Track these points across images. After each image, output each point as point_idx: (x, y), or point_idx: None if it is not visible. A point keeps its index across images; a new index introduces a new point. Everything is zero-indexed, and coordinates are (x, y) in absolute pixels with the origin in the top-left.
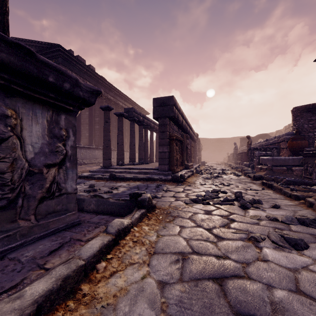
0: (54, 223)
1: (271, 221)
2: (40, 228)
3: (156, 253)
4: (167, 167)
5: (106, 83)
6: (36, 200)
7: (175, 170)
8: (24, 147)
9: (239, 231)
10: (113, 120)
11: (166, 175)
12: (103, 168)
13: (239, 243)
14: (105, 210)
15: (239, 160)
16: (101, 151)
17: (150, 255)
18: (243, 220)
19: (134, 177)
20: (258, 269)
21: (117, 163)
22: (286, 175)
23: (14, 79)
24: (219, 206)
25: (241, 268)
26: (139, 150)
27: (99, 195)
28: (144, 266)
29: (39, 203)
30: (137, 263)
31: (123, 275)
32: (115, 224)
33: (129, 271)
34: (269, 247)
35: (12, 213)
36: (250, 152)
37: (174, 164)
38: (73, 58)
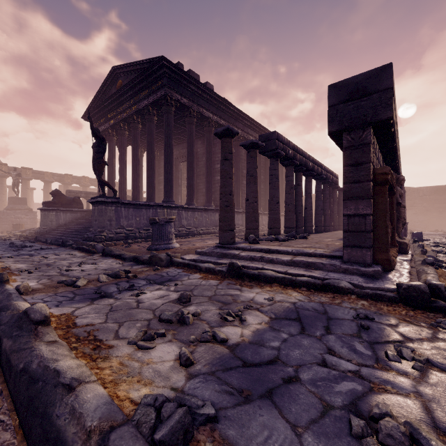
0: None
1: None
2: None
3: None
4: (370, 255)
5: (231, 109)
6: None
7: (392, 261)
8: None
9: None
10: (241, 166)
11: (370, 277)
12: (219, 247)
13: None
14: None
15: None
16: None
17: None
18: None
19: (282, 278)
20: None
21: (246, 236)
22: None
23: None
24: None
25: None
26: (287, 212)
27: None
28: None
29: None
30: None
31: None
32: None
33: None
34: None
35: None
36: None
37: (387, 246)
38: (182, 75)
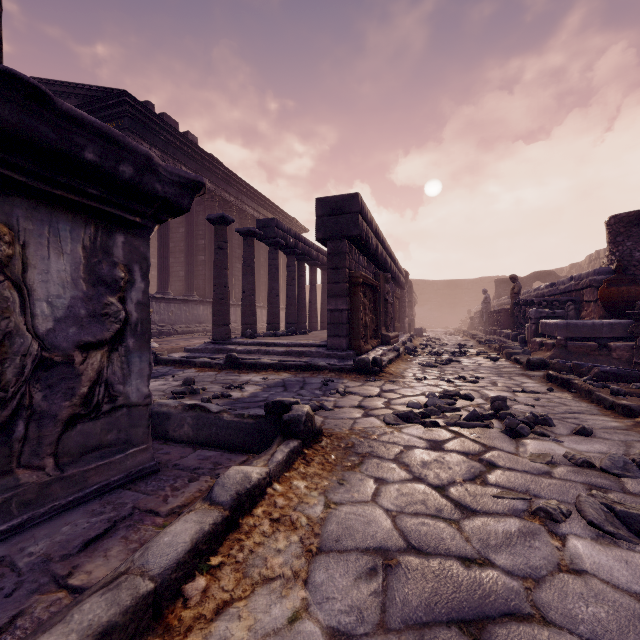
0: (99, 474)
1: (577, 468)
2: (67, 486)
3: (323, 549)
4: (346, 342)
5: (220, 169)
6: (59, 424)
7: (362, 347)
8: (30, 307)
9: (508, 493)
10: (234, 245)
11: (344, 359)
12: (213, 343)
13: (511, 523)
14: (213, 439)
15: (494, 325)
16: (210, 308)
17: (309, 556)
18: (514, 466)
19: (276, 364)
20: (565, 596)
21: (243, 332)
22: (597, 359)
23: (5, 154)
24: (459, 431)
25: (523, 593)
26: (288, 306)
27: (202, 406)
28: (297, 587)
29: (65, 430)
30: (278, 577)
31: (246, 612)
32: (230, 481)
33: (261, 601)
34: (582, 536)
35: (2, 454)
36: (518, 309)
37: (359, 335)
38: (153, 118)
